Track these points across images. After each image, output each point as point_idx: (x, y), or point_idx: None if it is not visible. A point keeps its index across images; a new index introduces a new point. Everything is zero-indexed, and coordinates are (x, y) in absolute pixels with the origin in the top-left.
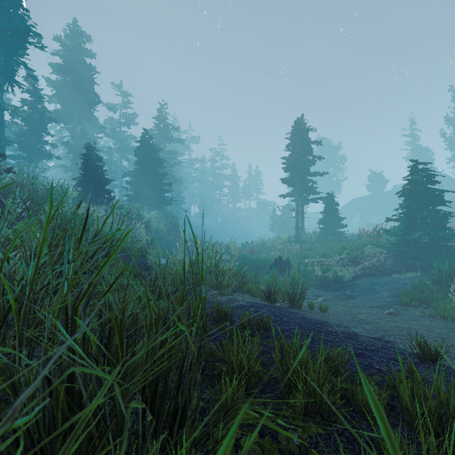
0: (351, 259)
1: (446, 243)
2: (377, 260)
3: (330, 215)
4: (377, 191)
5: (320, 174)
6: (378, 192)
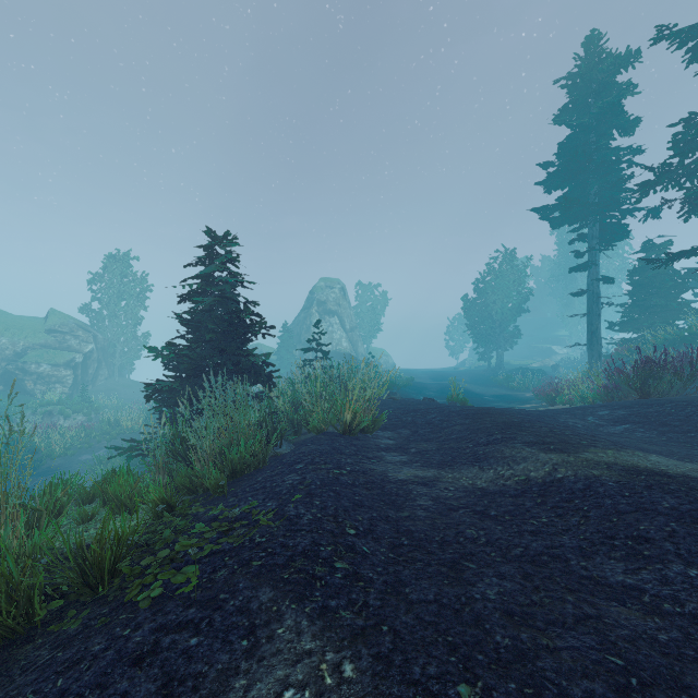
0: None
1: None
2: None
3: None
4: None
5: None
6: None
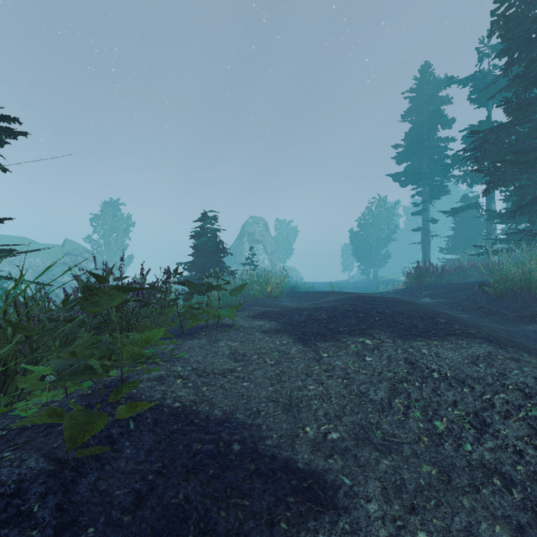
0: None
1: None
2: None
3: None
4: None
5: None
6: None
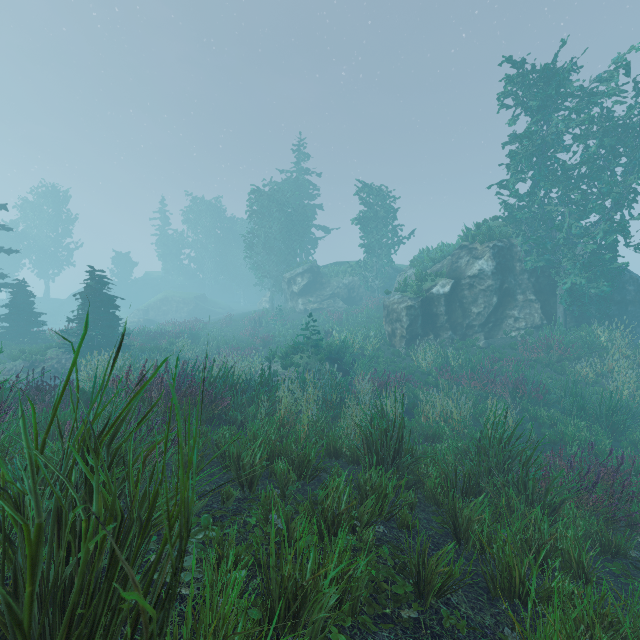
0: (29, 364)
1: (131, 340)
2: (58, 362)
3: (19, 310)
4: (123, 277)
5: (6, 251)
6: (125, 278)
